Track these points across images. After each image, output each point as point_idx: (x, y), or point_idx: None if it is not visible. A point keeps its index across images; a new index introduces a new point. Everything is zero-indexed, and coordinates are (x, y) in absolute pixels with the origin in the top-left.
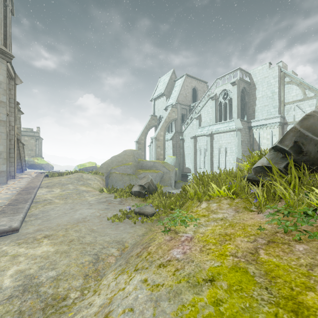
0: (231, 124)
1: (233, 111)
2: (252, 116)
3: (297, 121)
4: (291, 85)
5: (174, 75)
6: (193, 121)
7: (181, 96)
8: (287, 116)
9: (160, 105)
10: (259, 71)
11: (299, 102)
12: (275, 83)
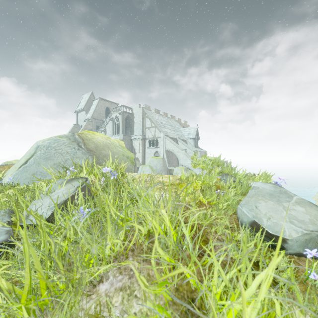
0: (118, 137)
1: (120, 129)
2: (132, 133)
3: (149, 138)
4: (147, 119)
5: (93, 96)
6: (102, 132)
7: (96, 113)
8: (146, 135)
9: (81, 117)
10: (135, 108)
11: (150, 128)
12: (141, 116)
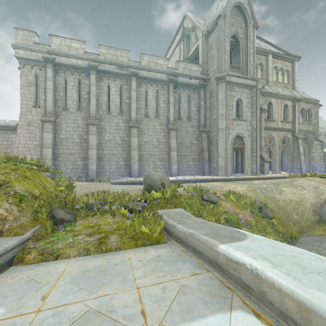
0: None
1: None
2: None
3: None
4: None
5: None
6: None
7: None
8: None
9: None
10: None
11: None
12: None
